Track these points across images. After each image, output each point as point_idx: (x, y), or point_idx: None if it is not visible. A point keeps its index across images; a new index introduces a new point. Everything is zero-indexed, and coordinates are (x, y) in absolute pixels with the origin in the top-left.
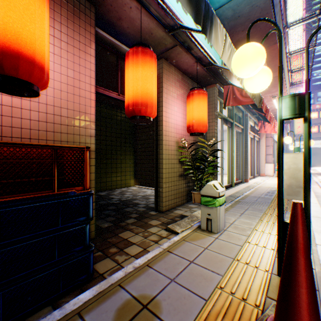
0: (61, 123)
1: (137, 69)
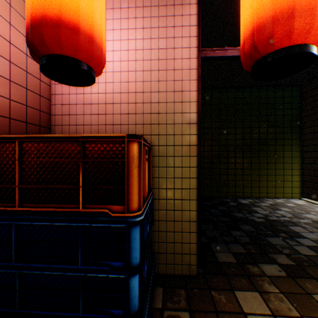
0: (150, 112)
1: None
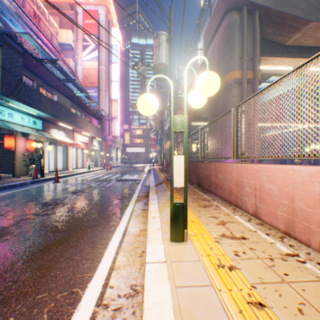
0: None
1: (10, 140)
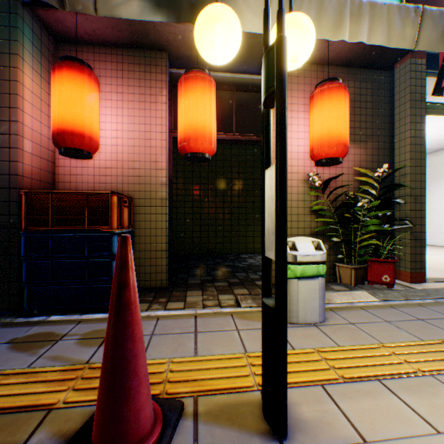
0: (134, 175)
1: (181, 102)
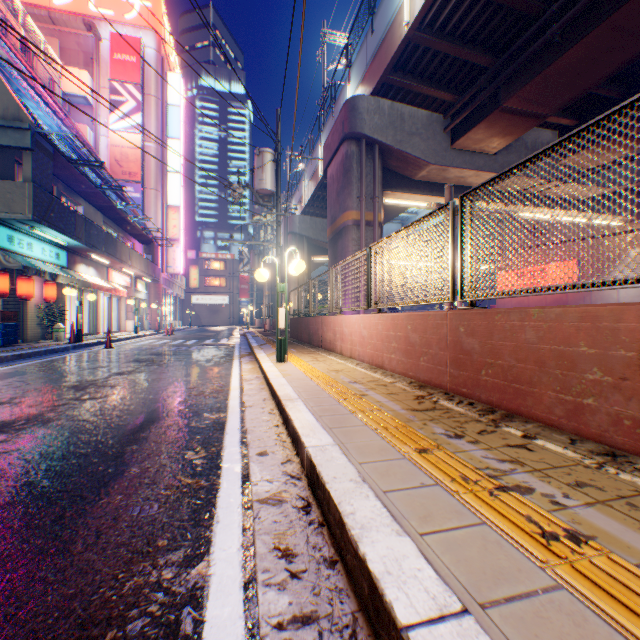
0: None
1: (28, 284)
